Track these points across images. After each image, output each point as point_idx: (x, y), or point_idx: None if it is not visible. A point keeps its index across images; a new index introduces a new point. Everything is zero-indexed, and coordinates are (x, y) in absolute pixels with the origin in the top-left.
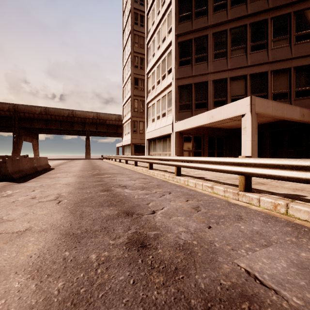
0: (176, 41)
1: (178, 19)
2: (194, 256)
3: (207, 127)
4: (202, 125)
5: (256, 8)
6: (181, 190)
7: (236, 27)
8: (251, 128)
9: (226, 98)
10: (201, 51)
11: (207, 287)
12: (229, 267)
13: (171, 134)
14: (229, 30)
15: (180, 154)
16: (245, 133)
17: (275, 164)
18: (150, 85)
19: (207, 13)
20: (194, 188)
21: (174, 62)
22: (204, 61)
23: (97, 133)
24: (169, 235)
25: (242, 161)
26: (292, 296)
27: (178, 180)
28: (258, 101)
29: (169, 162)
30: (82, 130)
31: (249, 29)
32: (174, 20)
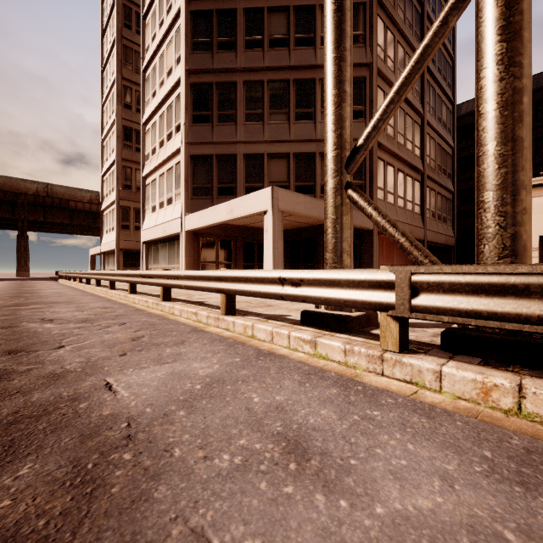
0: (186, 80)
1: (190, 44)
2: (59, 380)
3: (240, 226)
4: (220, 222)
5: (301, 60)
6: (149, 319)
7: (276, 81)
8: (272, 231)
9: (263, 183)
10: (227, 106)
11: (37, 400)
12: (92, 383)
13: (179, 235)
14: (266, 83)
15: (195, 268)
16: (267, 238)
17: (245, 277)
18: (149, 147)
19: (235, 48)
20: (178, 317)
21: (184, 114)
22: (231, 122)
23: (48, 226)
24: (51, 367)
25: (221, 275)
26: (128, 392)
27: (163, 307)
28: (284, 195)
29: (153, 281)
30: (8, 217)
31: (292, 88)
32: (184, 45)
